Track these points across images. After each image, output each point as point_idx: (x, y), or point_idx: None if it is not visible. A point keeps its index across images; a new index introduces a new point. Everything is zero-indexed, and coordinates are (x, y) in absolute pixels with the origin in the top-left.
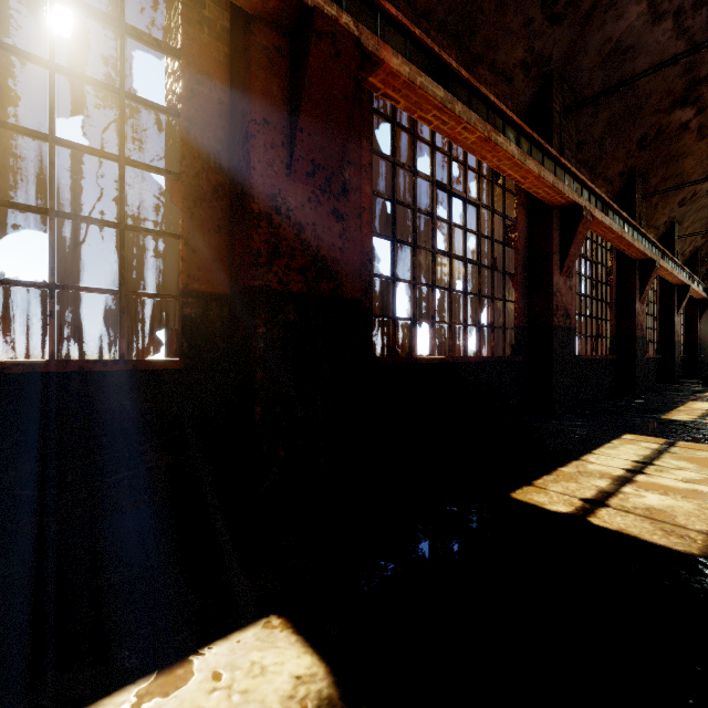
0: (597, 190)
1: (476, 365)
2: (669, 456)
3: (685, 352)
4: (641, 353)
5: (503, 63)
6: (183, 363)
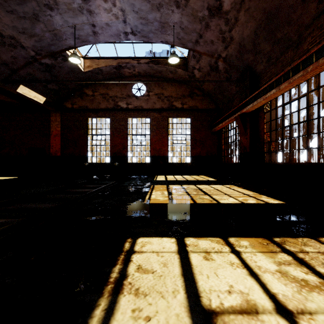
0: None
1: None
2: None
3: None
4: None
5: None
6: None
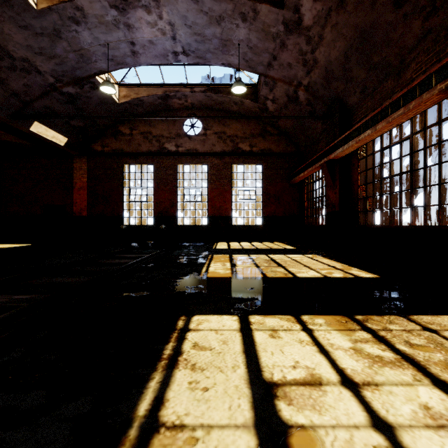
0: None
1: None
2: None
3: None
4: None
5: None
6: None
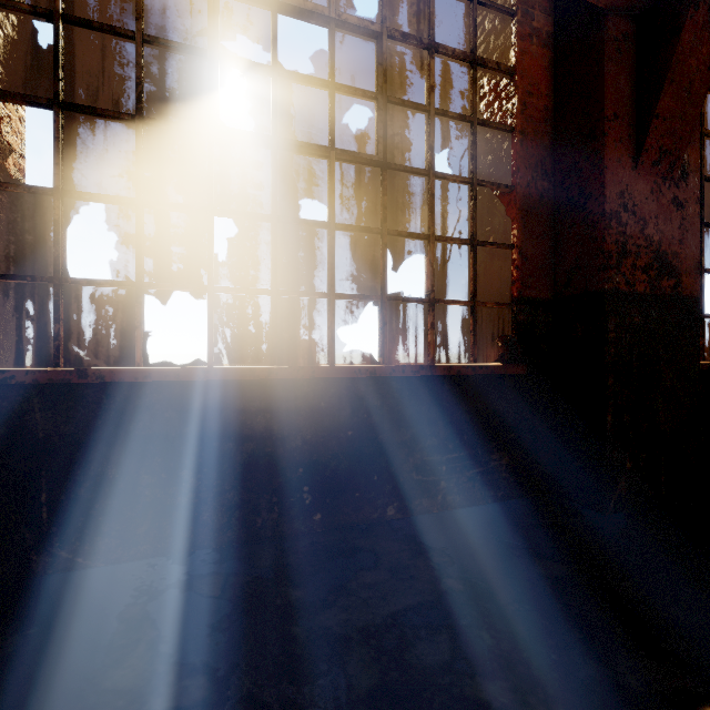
0: None
1: None
2: None
3: None
4: None
5: None
6: (525, 368)
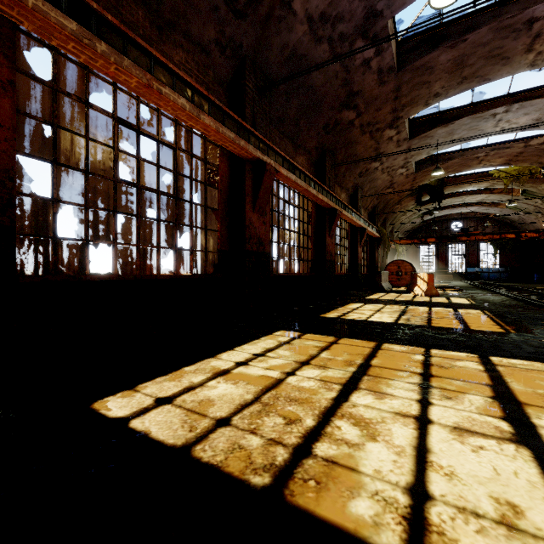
0: (283, 153)
1: (170, 281)
2: (285, 347)
3: (369, 271)
4: (330, 271)
5: (198, 36)
6: None
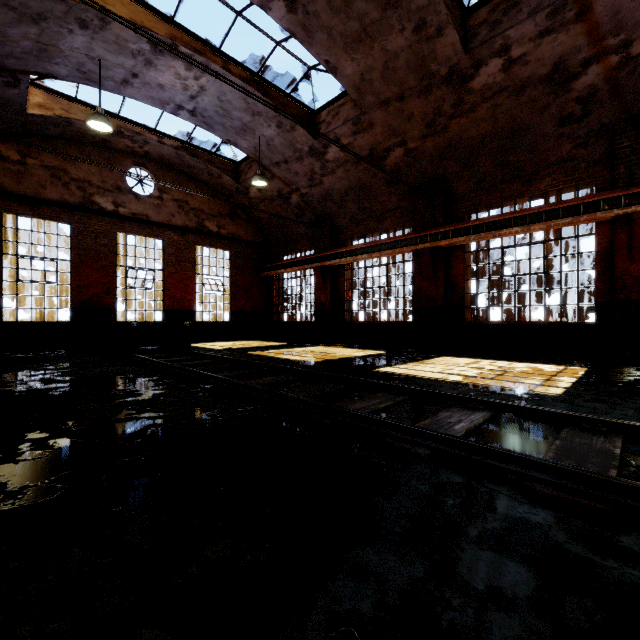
0: None
1: (537, 326)
2: (532, 366)
3: None
4: None
5: (557, 159)
6: (410, 322)
